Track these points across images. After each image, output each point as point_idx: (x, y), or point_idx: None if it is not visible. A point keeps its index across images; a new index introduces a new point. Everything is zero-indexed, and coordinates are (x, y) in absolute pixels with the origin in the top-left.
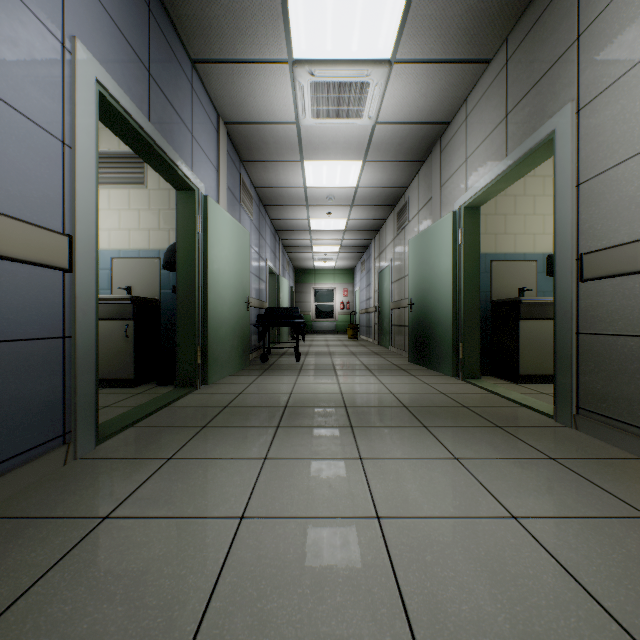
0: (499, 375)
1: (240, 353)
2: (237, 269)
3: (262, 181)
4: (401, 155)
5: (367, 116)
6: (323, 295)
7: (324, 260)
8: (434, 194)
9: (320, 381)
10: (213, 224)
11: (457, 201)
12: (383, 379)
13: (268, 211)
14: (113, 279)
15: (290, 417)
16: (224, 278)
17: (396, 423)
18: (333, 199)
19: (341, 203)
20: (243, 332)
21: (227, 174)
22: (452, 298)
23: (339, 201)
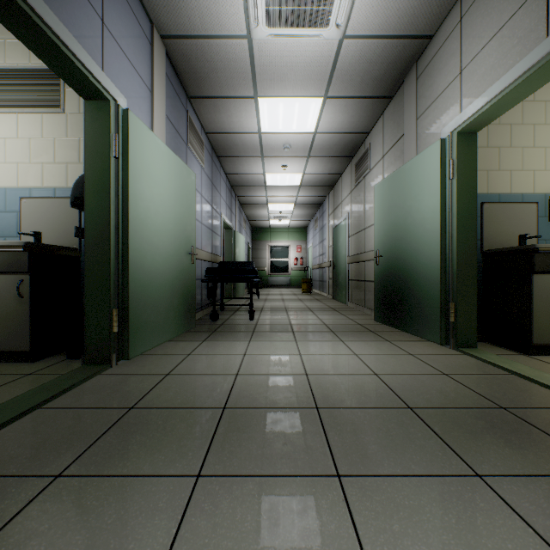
0: (496, 341)
1: (182, 313)
2: (177, 213)
3: (213, 125)
4: (367, 88)
5: (334, 23)
6: (278, 252)
7: (279, 218)
8: (407, 129)
9: (276, 351)
10: (137, 149)
11: (446, 127)
12: (354, 347)
13: (222, 163)
14: (22, 224)
15: (226, 440)
16: (157, 222)
17: (418, 462)
18: (289, 148)
19: (297, 153)
20: (186, 288)
21: (167, 103)
22: (440, 247)
23: (295, 151)
